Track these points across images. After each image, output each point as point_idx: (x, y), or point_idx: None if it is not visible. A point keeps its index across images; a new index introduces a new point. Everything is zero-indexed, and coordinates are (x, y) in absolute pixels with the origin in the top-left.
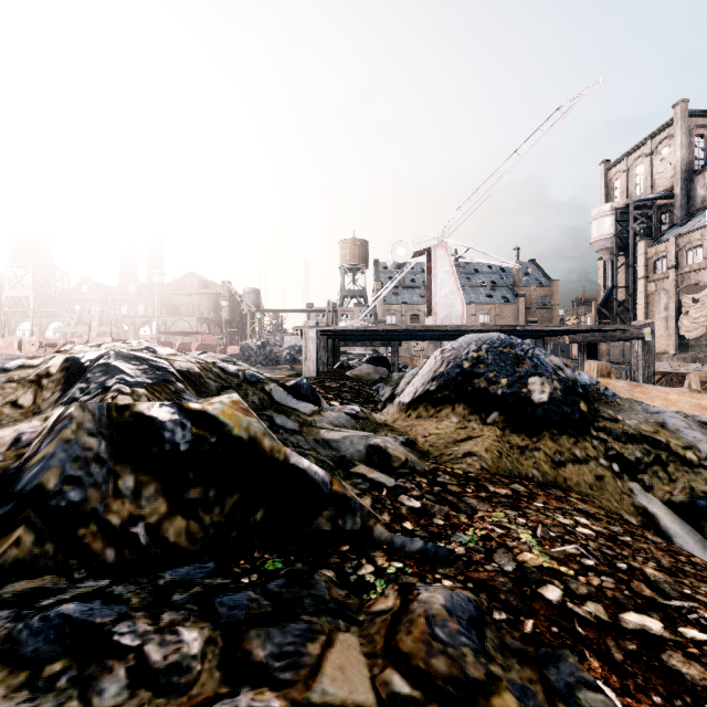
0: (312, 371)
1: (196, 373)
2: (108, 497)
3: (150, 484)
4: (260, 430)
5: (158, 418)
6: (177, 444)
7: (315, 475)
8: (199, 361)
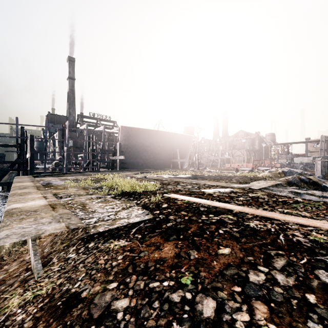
0: (319, 174)
1: (300, 173)
2: (300, 184)
3: (304, 184)
4: (318, 180)
5: (303, 178)
6: (306, 181)
7: (327, 186)
8: (299, 171)
